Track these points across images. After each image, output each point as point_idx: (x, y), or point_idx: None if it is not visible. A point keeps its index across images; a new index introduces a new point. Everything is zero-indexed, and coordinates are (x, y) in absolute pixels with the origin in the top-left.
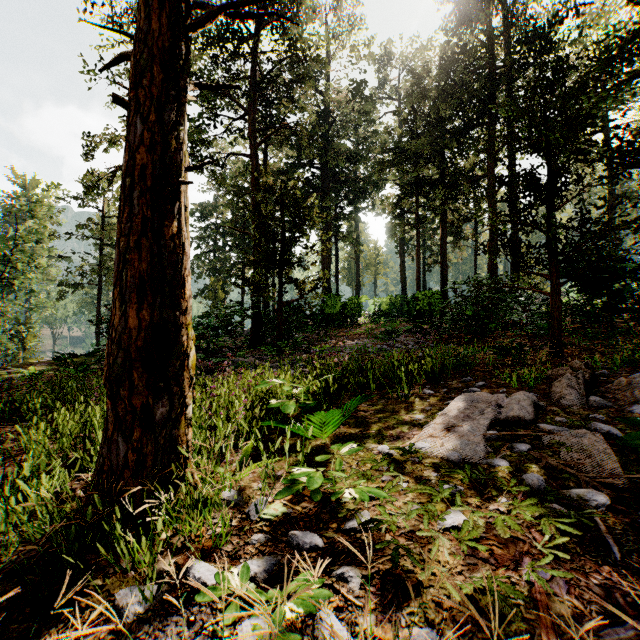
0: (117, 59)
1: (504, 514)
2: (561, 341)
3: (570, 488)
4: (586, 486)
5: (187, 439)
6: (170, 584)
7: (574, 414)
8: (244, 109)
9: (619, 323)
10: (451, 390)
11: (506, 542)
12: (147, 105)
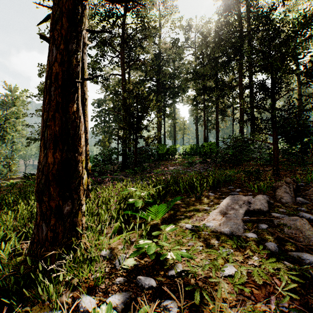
0: (46, 18)
1: (257, 267)
2: (278, 168)
3: (292, 251)
4: (301, 250)
5: (82, 223)
6: (68, 310)
7: (289, 207)
8: (118, 52)
9: (306, 158)
10: (223, 193)
11: (260, 285)
12: (59, 40)
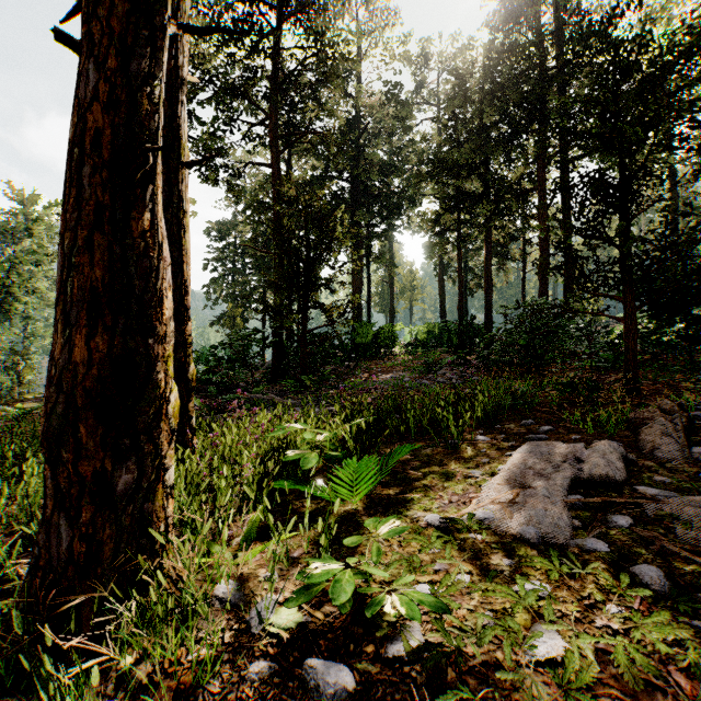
0: (80, 4)
1: (619, 635)
2: (637, 376)
3: None
4: None
5: (166, 515)
6: None
7: (676, 471)
8: (264, 113)
9: (695, 354)
10: (510, 436)
11: (634, 690)
12: (104, 45)
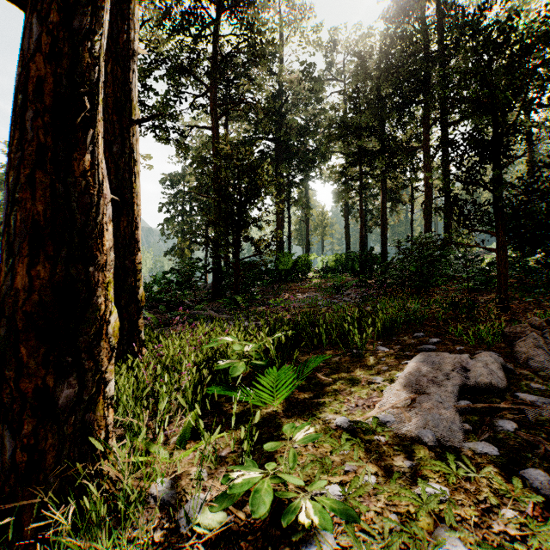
0: None
1: (516, 540)
2: (507, 296)
3: None
4: None
5: (107, 423)
6: None
7: (549, 379)
8: (206, 86)
9: None
10: (405, 347)
11: None
12: (47, 2)
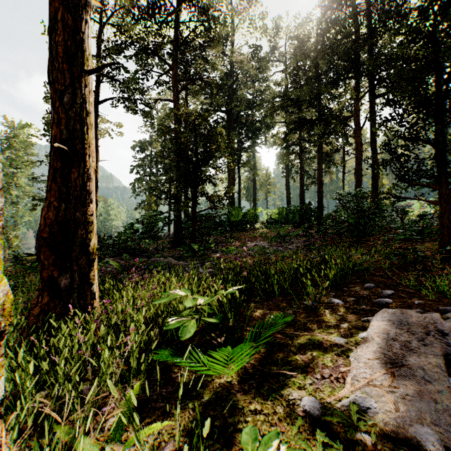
0: None
1: None
2: (450, 247)
3: None
4: None
5: None
6: None
7: None
8: (168, 64)
9: None
10: (359, 299)
11: None
12: None
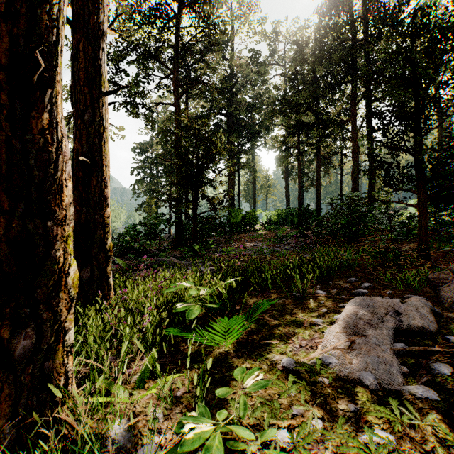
0: None
1: None
2: (427, 246)
3: None
4: None
5: (66, 370)
6: None
7: None
8: (169, 69)
9: None
10: (341, 291)
11: None
12: None
